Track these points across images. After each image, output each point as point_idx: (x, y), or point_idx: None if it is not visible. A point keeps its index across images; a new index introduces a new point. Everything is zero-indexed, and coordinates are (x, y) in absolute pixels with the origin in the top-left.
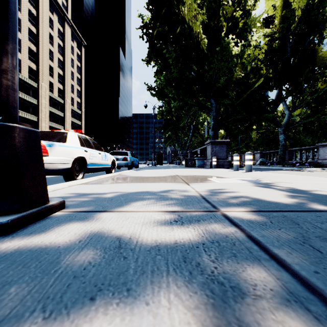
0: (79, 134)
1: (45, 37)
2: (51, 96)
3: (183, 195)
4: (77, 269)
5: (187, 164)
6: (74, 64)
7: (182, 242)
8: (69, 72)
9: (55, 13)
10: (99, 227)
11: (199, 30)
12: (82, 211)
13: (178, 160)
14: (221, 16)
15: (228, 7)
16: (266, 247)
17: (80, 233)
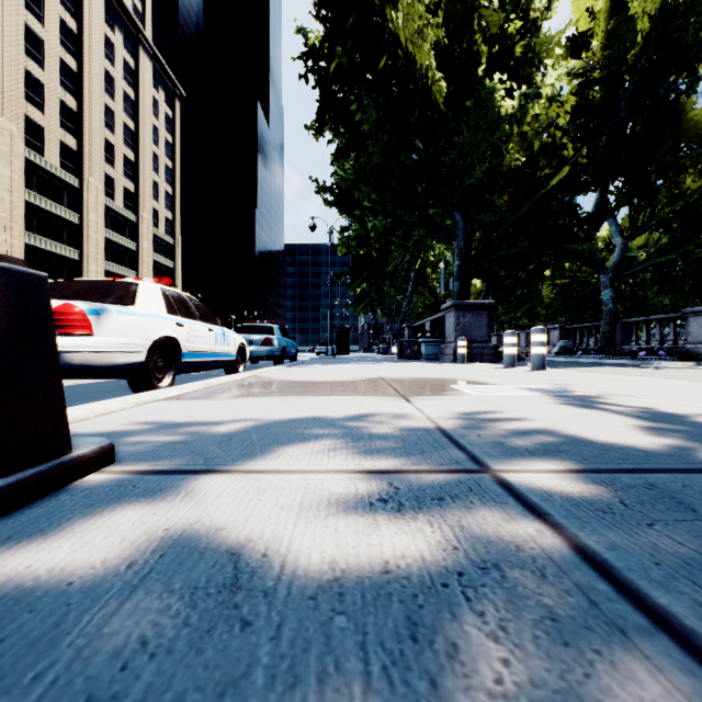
0: (166, 287)
1: (96, 78)
2: (109, 206)
3: (397, 427)
4: (104, 666)
5: (402, 352)
6: (159, 137)
7: (402, 567)
8: (148, 155)
9: (118, 28)
10: (189, 519)
11: (428, 63)
12: (154, 470)
13: (382, 343)
14: (476, 31)
15: (491, 12)
16: (631, 583)
17: (138, 537)
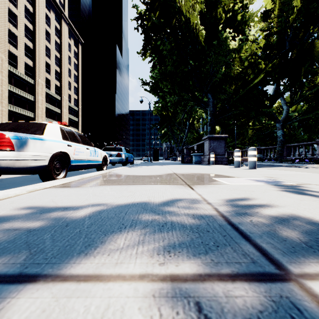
0: (63, 126)
1: (41, 33)
2: (48, 92)
3: (189, 212)
4: None
5: (183, 160)
6: (71, 61)
7: None
8: (66, 69)
9: (52, 10)
10: None
11: (196, 21)
12: None
13: (173, 156)
14: (218, 8)
15: None
16: None
17: None
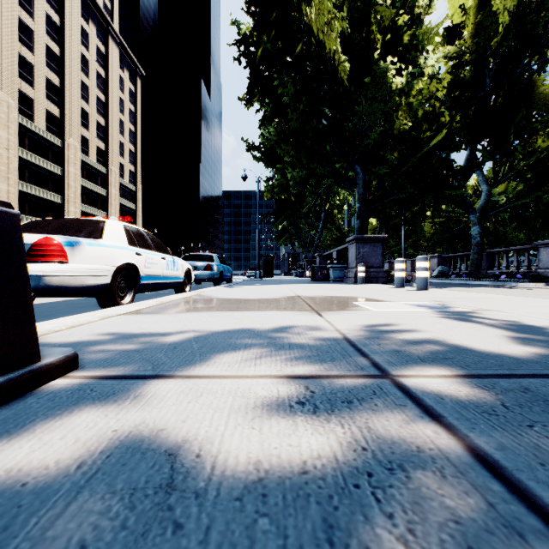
0: (127, 224)
1: (74, 61)
2: (85, 161)
3: (311, 337)
4: None
5: (314, 276)
6: (124, 107)
7: (318, 468)
8: (115, 121)
9: (92, 21)
10: (135, 421)
11: (335, 48)
12: (110, 375)
13: (299, 269)
14: (373, 23)
15: (384, 8)
16: (522, 484)
17: (89, 438)
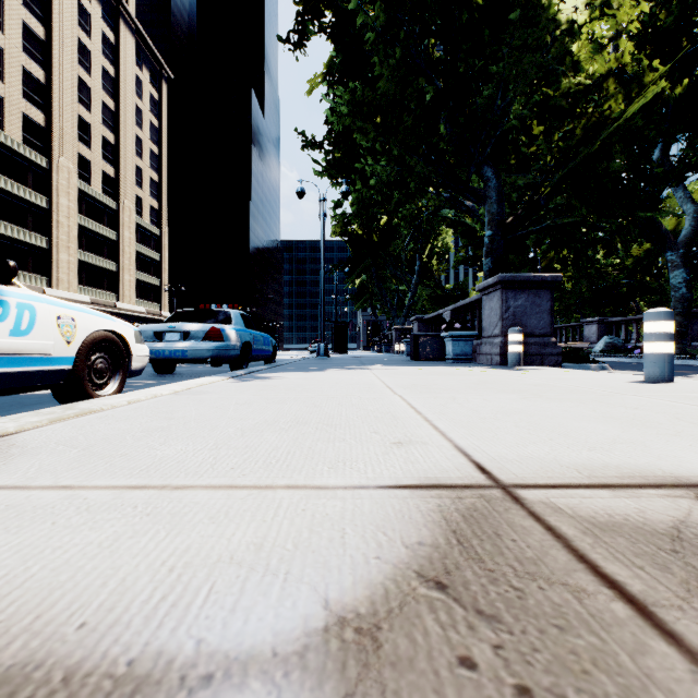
0: None
1: (67, 48)
2: (84, 190)
3: None
4: None
5: (418, 351)
6: (143, 119)
7: None
8: (130, 138)
9: None
10: None
11: None
12: None
13: (384, 340)
14: None
15: None
16: None
17: None
